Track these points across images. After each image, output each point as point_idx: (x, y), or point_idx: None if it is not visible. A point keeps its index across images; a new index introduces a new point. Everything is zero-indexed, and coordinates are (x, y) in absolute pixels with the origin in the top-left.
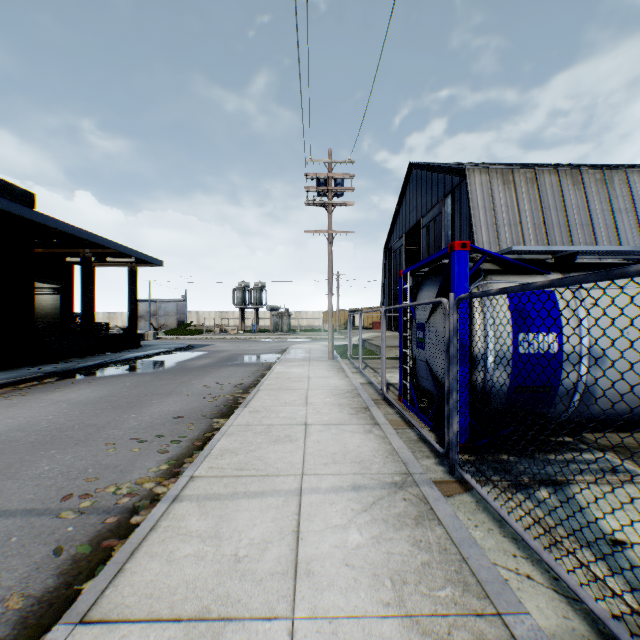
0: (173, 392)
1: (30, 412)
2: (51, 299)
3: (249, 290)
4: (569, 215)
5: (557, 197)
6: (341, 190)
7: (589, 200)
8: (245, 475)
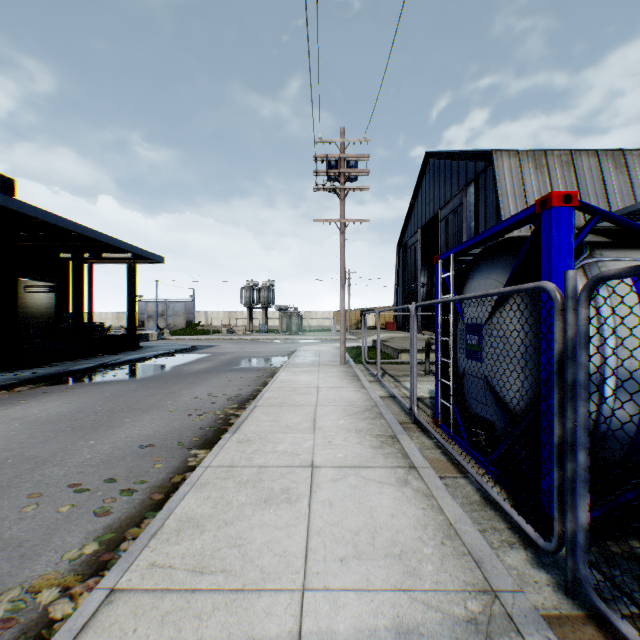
0: (155, 406)
1: None
2: (46, 298)
3: (257, 289)
4: (611, 202)
5: (597, 182)
6: (354, 173)
7: (634, 185)
8: (204, 588)
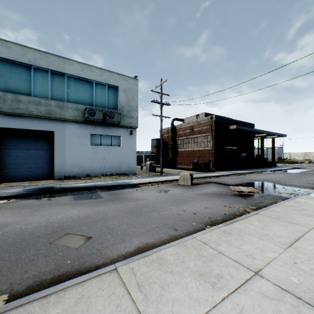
0: (309, 177)
1: (275, 176)
2: None
3: None
4: None
5: None
6: None
7: None
8: None
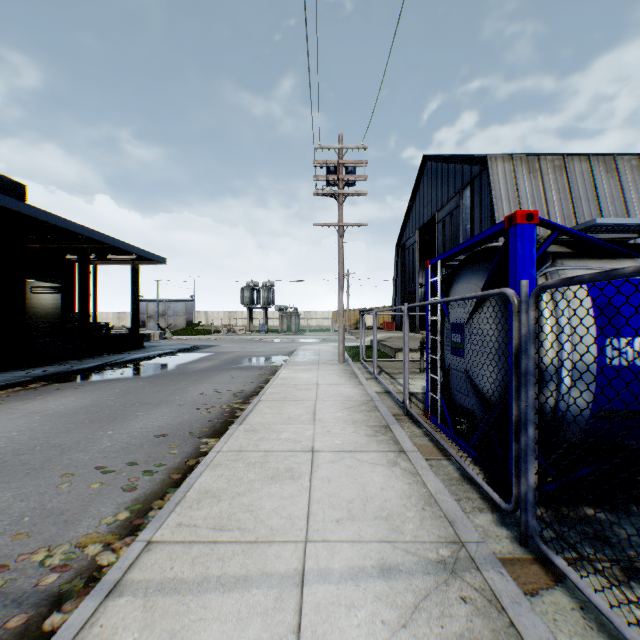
0: (164, 401)
1: None
2: (52, 298)
3: (257, 289)
4: (602, 205)
5: (588, 186)
6: (353, 179)
7: (624, 189)
8: (224, 540)
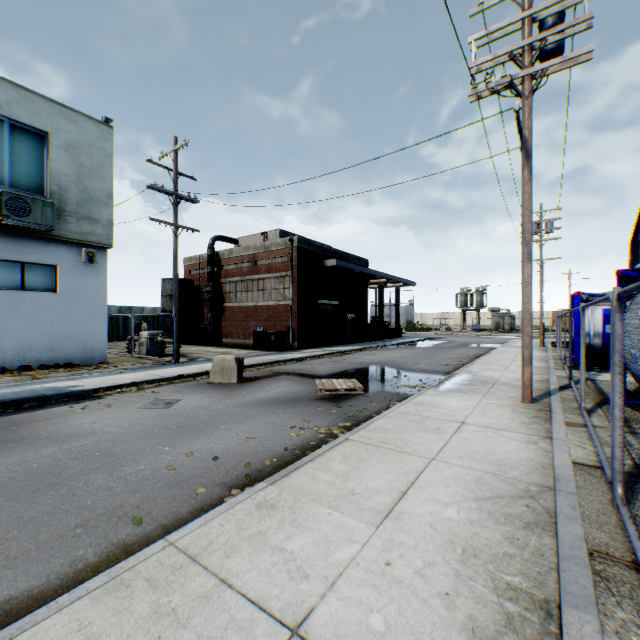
0: (445, 353)
1: (398, 353)
2: None
3: (470, 294)
4: None
5: None
6: (550, 229)
7: None
8: (490, 363)
